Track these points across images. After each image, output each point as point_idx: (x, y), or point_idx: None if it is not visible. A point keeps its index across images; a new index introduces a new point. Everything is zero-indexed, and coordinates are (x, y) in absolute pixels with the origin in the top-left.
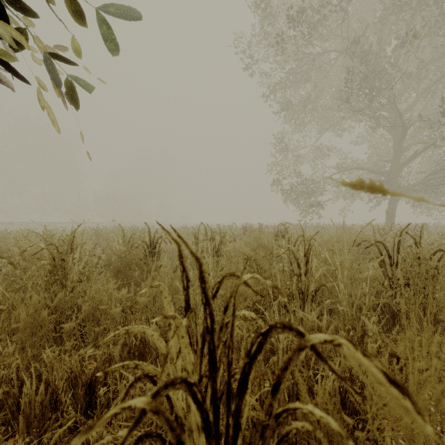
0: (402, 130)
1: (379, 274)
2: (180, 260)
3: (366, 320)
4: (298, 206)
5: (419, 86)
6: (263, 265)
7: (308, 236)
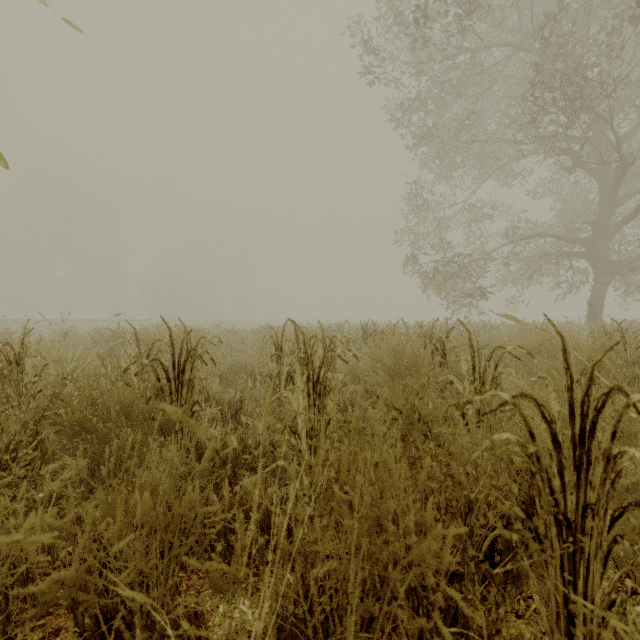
0: (616, 171)
1: None
2: None
3: None
4: (445, 294)
5: None
6: (452, 441)
7: (516, 346)
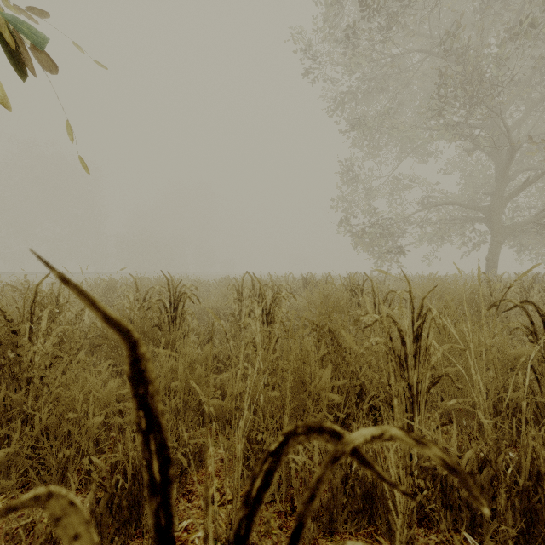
0: (507, 153)
1: (537, 356)
2: (137, 393)
3: (539, 447)
4: (372, 251)
5: (530, 96)
6: (345, 341)
7: (403, 291)
